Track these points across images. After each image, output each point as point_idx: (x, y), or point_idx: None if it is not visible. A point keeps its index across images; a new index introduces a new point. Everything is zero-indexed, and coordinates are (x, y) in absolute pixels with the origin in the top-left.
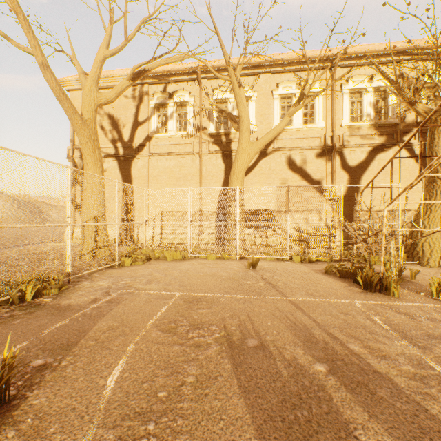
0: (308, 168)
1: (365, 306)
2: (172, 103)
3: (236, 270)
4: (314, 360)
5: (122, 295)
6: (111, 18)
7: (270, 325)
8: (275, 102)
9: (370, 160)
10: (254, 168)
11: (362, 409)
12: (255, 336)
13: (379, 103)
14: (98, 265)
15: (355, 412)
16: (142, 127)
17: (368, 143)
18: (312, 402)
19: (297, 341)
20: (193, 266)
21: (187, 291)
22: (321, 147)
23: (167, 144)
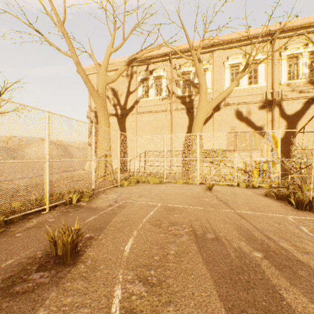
0: (252, 117)
1: (296, 220)
2: (152, 77)
3: (197, 191)
4: (253, 249)
5: (125, 203)
6: (115, 27)
7: (222, 227)
8: (226, 70)
9: (305, 109)
10: (210, 119)
11: (285, 280)
12: (212, 232)
13: (313, 64)
14: (108, 185)
15: (280, 281)
16: (132, 95)
17: (303, 96)
18: (250, 272)
19: (241, 238)
20: (168, 187)
21: (165, 203)
22: (263, 101)
23: (148, 105)
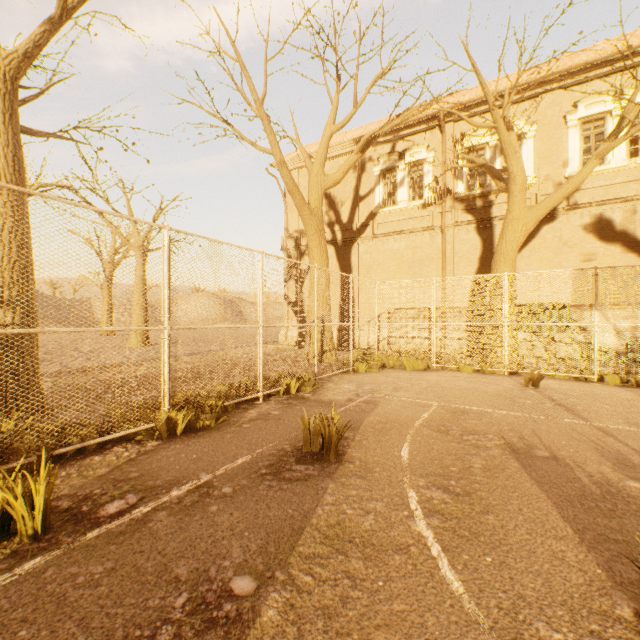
0: (639, 231)
1: None
2: (403, 164)
3: (505, 387)
4: (626, 478)
5: (374, 399)
6: (338, 87)
7: (564, 444)
8: (571, 132)
9: None
10: (531, 240)
11: None
12: (545, 449)
13: None
14: (331, 370)
15: None
16: (364, 202)
17: None
18: (618, 501)
19: (603, 461)
20: (443, 378)
21: (445, 402)
22: None
23: (395, 220)
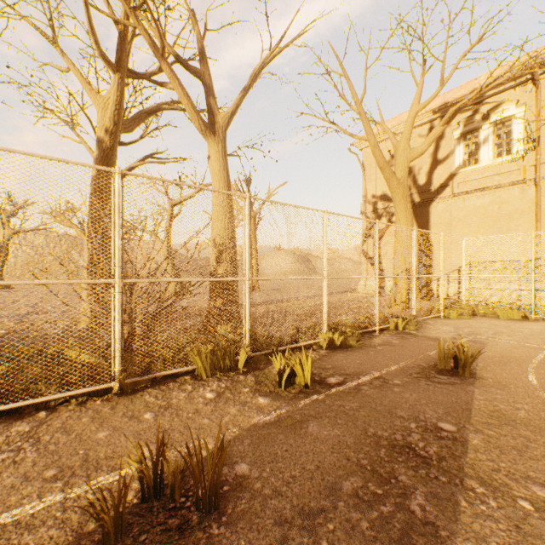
0: None
1: None
2: (486, 124)
3: None
4: None
5: (478, 339)
6: (423, 71)
7: None
8: None
9: None
10: None
11: None
12: None
13: None
14: (420, 315)
15: None
16: (443, 165)
17: None
18: None
19: None
20: None
21: None
22: None
23: (478, 178)
